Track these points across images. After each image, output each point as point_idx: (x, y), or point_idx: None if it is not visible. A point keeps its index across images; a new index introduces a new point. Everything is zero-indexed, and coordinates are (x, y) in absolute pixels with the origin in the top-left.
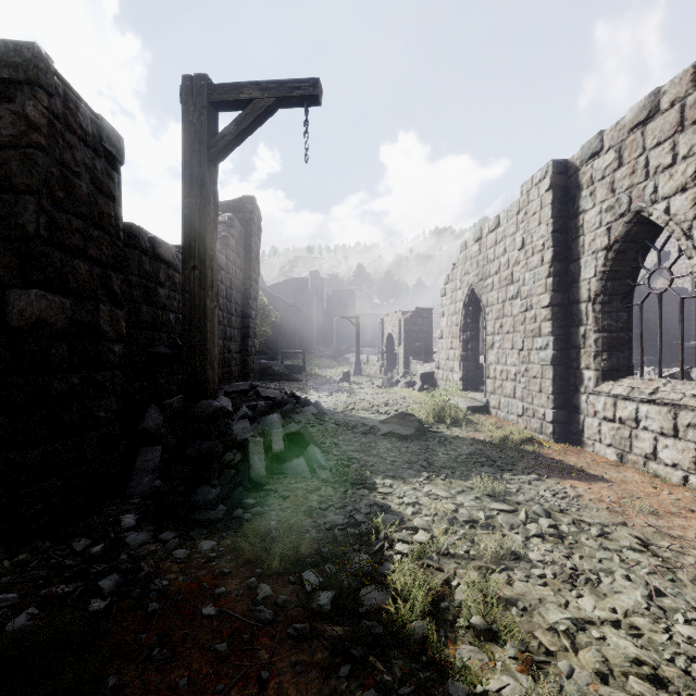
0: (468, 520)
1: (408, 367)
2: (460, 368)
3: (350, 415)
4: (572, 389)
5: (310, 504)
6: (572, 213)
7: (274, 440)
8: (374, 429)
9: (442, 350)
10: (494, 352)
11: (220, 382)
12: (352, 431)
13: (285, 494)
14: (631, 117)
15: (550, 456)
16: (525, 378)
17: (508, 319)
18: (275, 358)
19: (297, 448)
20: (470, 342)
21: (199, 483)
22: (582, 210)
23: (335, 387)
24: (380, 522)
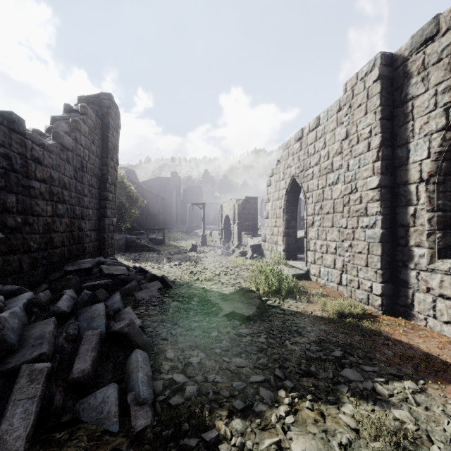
0: None
1: (240, 239)
2: (283, 241)
3: (194, 288)
4: (399, 265)
5: None
6: (399, 101)
7: (81, 353)
8: (216, 306)
9: (267, 227)
10: (314, 230)
11: (65, 259)
12: (193, 311)
13: None
14: None
15: (395, 336)
16: (349, 253)
17: (328, 201)
18: (143, 233)
19: (120, 352)
20: (291, 221)
21: None
22: (411, 96)
23: (185, 256)
24: None
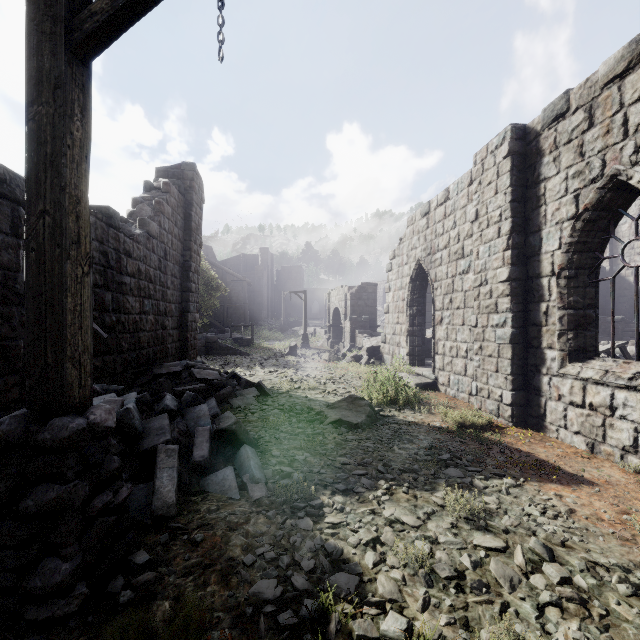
0: (451, 575)
1: (354, 340)
2: (407, 343)
3: (295, 397)
4: (532, 370)
5: (230, 553)
6: (532, 182)
7: (197, 443)
8: (321, 415)
9: (388, 325)
10: (443, 328)
11: (151, 362)
12: (297, 418)
13: (196, 538)
14: (605, 71)
15: (516, 446)
16: (479, 357)
17: (458, 294)
18: (225, 331)
19: (228, 449)
20: (417, 316)
21: (42, 553)
22: (544, 177)
23: (282, 362)
24: (329, 600)
